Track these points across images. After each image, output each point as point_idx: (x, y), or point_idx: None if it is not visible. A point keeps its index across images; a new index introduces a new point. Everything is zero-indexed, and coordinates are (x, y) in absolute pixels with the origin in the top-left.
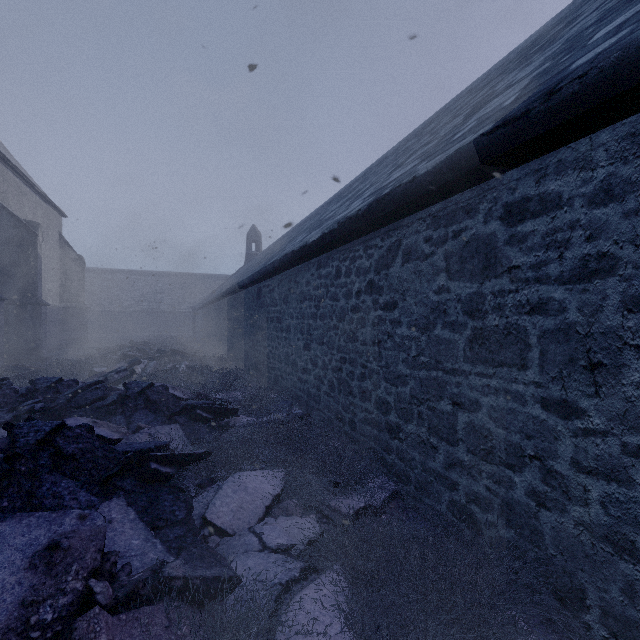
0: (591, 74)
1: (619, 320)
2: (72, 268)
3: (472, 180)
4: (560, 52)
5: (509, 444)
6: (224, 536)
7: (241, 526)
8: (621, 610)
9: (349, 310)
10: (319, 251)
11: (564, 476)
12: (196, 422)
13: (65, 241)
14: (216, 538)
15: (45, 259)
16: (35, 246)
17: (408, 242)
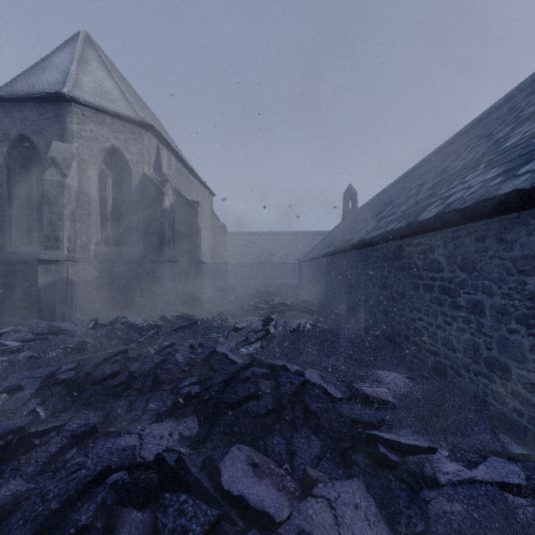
0: None
1: None
2: (219, 234)
3: None
4: None
5: None
6: None
7: None
8: None
9: None
10: None
11: None
12: (380, 467)
13: (214, 214)
14: None
15: (203, 228)
16: (197, 219)
17: None
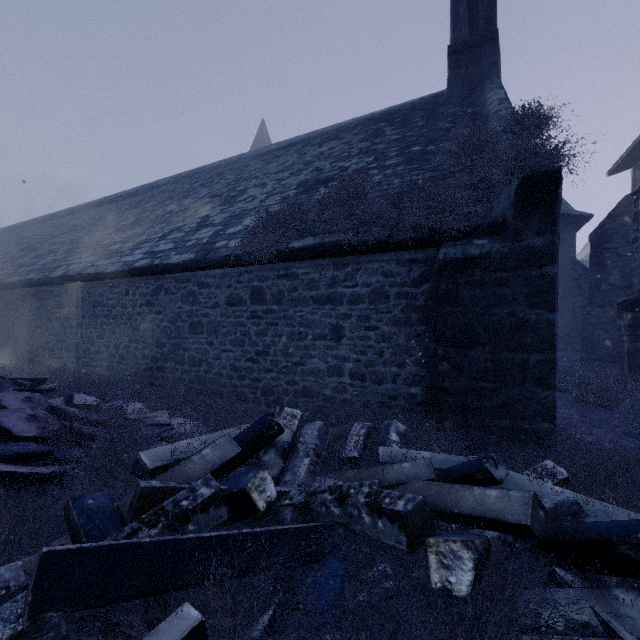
0: (212, 259)
1: (220, 319)
2: None
3: (189, 270)
4: (225, 223)
5: (199, 358)
6: None
7: None
8: (220, 391)
9: (135, 314)
10: (113, 278)
11: (211, 363)
12: (19, 386)
13: None
14: None
15: None
16: None
17: (167, 286)
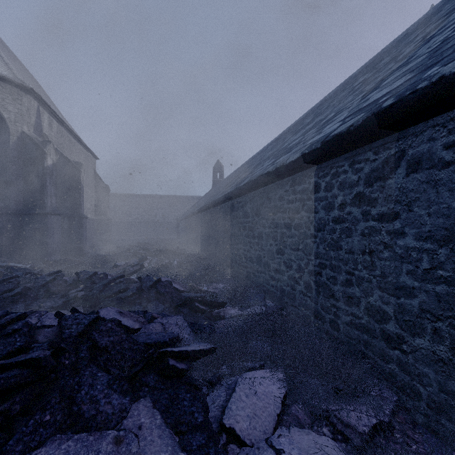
0: None
1: None
2: (102, 193)
3: None
4: None
5: None
6: (242, 446)
7: (257, 436)
8: None
9: (330, 221)
10: (295, 170)
11: None
12: (195, 313)
13: (97, 175)
14: (234, 447)
15: (86, 187)
16: (79, 178)
17: (416, 151)
